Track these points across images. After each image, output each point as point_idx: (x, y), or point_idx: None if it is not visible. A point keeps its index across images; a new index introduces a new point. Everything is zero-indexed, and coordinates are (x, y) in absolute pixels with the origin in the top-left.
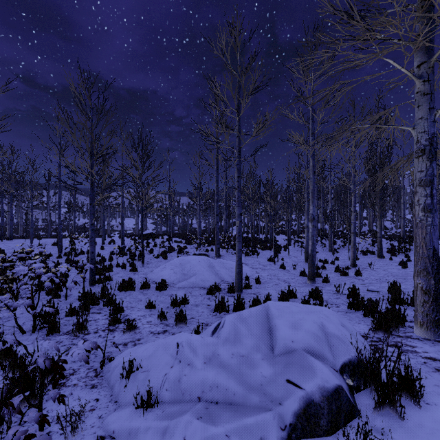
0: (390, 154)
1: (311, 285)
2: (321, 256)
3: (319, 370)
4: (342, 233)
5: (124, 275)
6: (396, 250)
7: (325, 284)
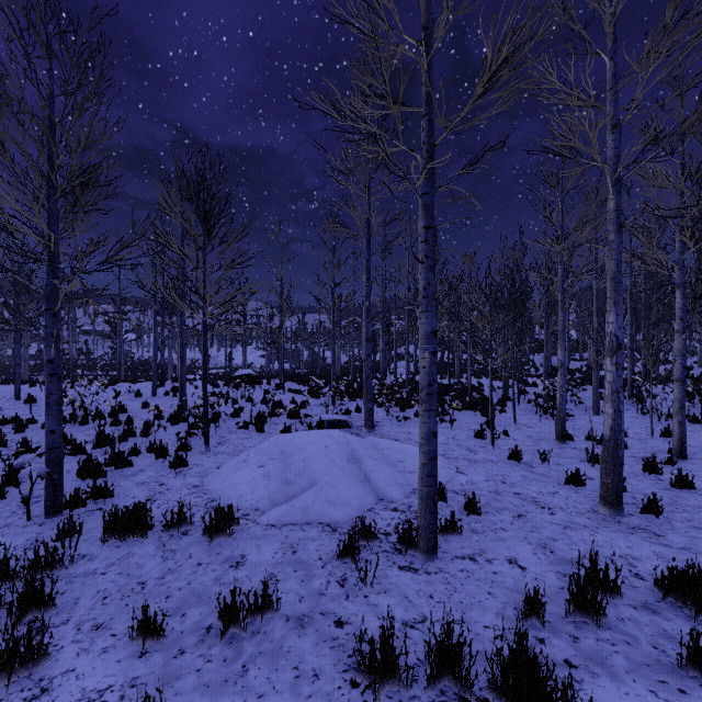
0: None
1: (616, 522)
2: (581, 424)
3: None
4: None
5: (153, 477)
6: None
7: (652, 518)
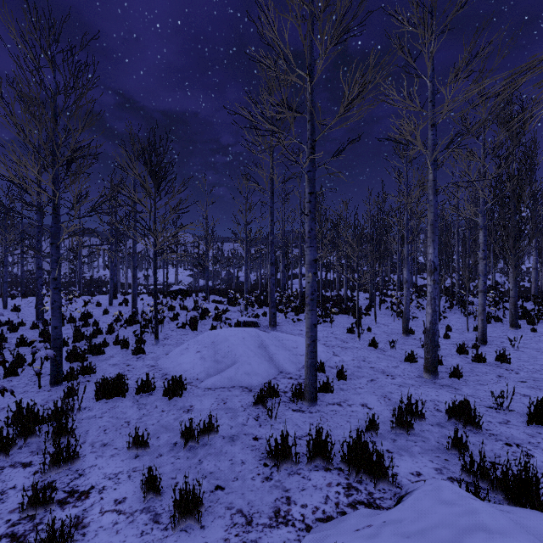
0: (533, 172)
1: (433, 382)
2: (422, 323)
3: None
4: (446, 290)
5: (121, 361)
6: (532, 315)
7: (455, 380)
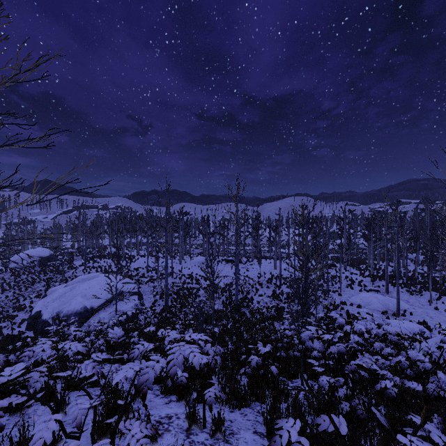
0: None
1: None
2: None
3: (406, 331)
4: None
5: (336, 297)
6: None
7: None
